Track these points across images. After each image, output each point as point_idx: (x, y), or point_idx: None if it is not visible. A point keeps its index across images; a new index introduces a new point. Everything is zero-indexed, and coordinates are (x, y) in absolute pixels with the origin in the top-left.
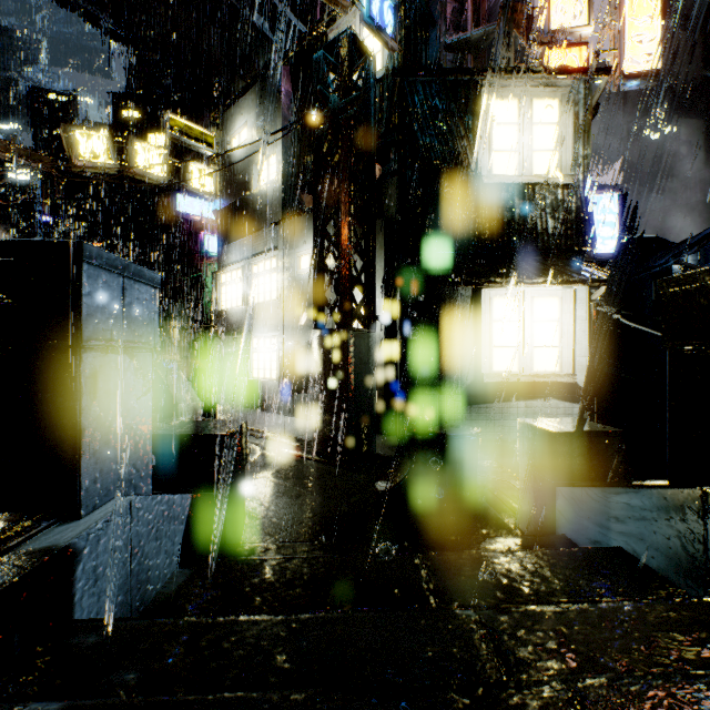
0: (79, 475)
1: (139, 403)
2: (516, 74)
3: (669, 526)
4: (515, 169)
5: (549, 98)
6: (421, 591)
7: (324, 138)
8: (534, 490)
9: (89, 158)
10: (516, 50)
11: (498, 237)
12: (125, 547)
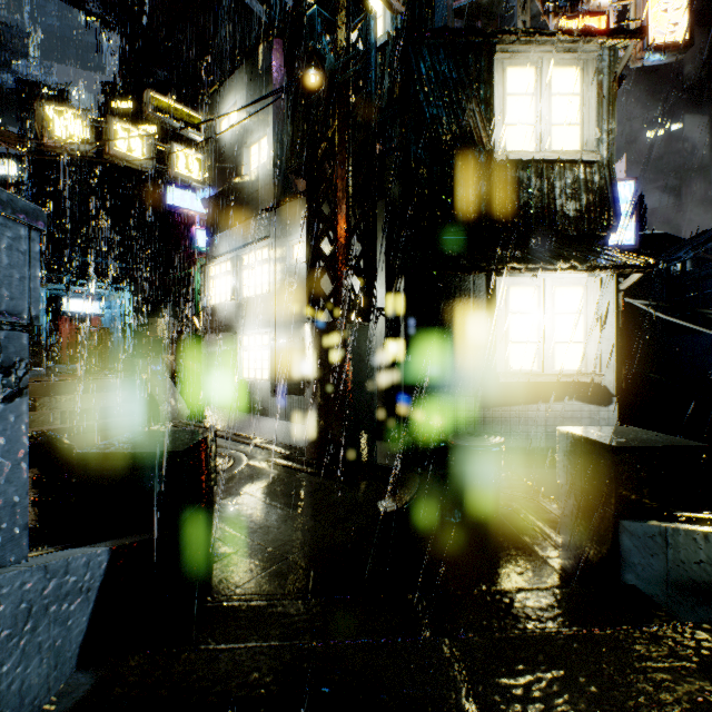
0: None
1: None
2: (534, 37)
3: None
4: (531, 145)
5: (570, 66)
6: None
7: (318, 105)
8: (583, 521)
9: (62, 137)
10: (531, 16)
11: (513, 221)
12: None
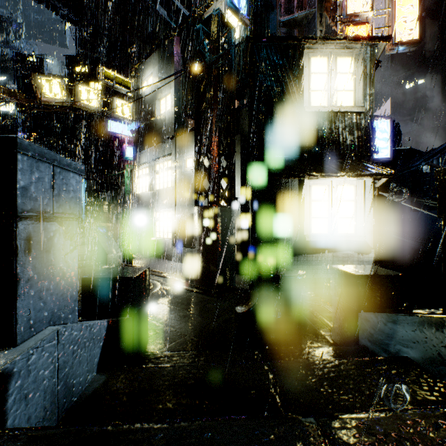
0: (15, 313)
1: (67, 257)
2: (326, 41)
3: (445, 344)
4: (325, 102)
5: (347, 56)
6: (270, 392)
7: (202, 81)
8: (342, 314)
9: (49, 95)
10: (326, 26)
11: (314, 147)
12: (53, 365)
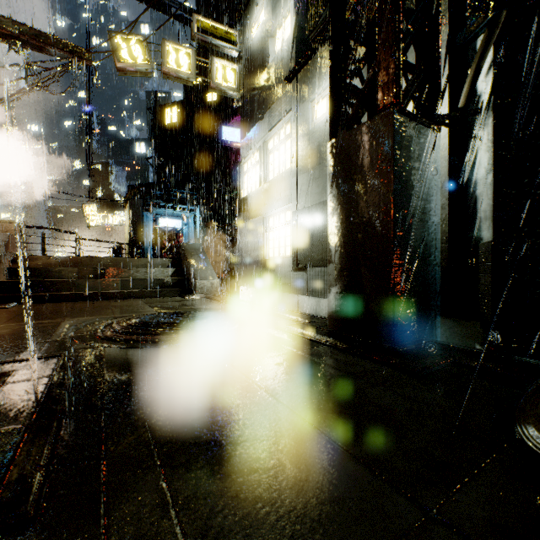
0: None
1: None
2: None
3: None
4: None
5: None
6: None
7: None
8: None
9: (128, 60)
10: None
11: None
12: None
